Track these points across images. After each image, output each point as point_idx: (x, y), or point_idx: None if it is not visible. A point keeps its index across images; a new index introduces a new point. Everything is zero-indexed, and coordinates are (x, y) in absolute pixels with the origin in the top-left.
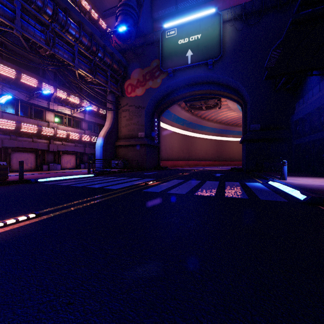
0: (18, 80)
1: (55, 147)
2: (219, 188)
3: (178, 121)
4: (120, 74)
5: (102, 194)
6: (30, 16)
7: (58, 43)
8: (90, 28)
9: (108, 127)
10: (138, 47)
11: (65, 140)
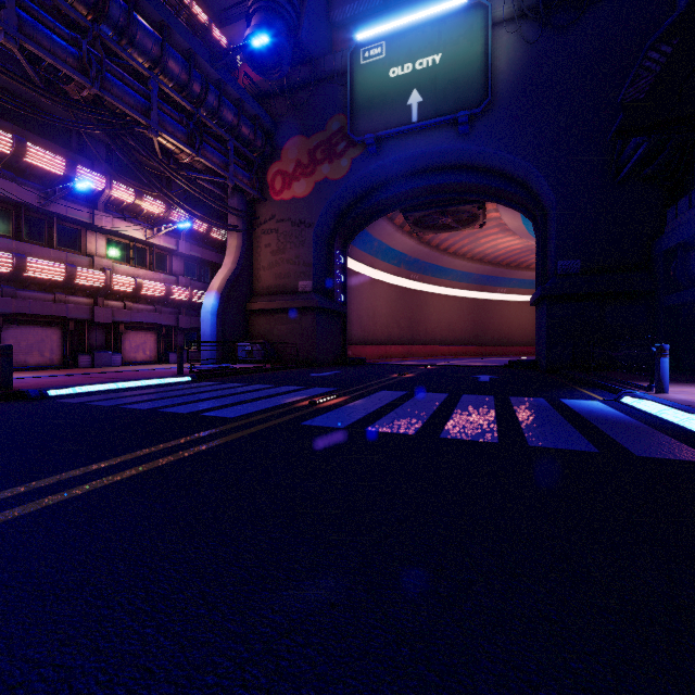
0: (20, 158)
1: (109, 313)
2: (502, 416)
3: (389, 257)
4: (258, 148)
5: (188, 436)
6: (49, 13)
7: (112, 72)
8: (187, 40)
9: (229, 270)
10: (298, 88)
11: (131, 299)
